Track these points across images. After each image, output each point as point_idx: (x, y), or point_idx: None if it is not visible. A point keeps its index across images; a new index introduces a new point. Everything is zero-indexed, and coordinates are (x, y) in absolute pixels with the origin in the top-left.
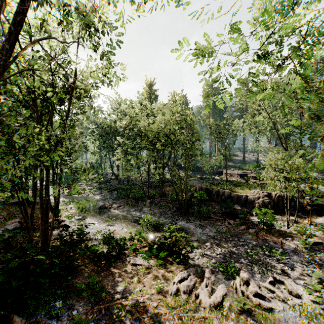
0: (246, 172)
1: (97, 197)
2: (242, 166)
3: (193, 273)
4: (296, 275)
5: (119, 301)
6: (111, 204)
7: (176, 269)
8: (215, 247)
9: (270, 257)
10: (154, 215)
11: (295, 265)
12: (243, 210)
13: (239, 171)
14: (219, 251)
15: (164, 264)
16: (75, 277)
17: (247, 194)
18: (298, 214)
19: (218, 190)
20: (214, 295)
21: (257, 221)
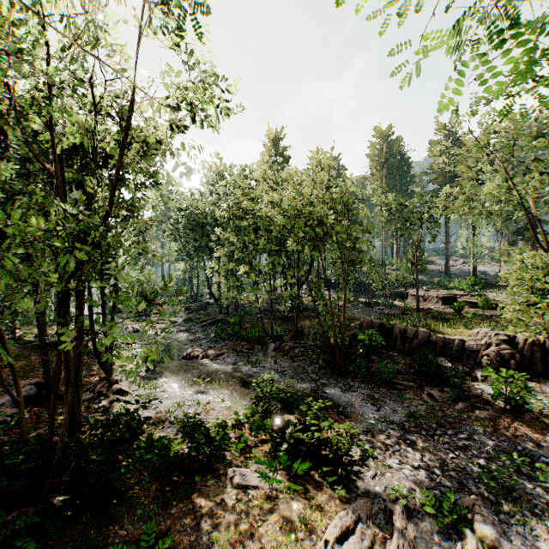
0: (454, 294)
1: (182, 337)
2: (444, 283)
3: (366, 514)
4: None
5: None
6: (206, 351)
7: (328, 500)
8: (407, 449)
9: (534, 482)
10: (282, 375)
11: None
12: (458, 370)
13: (440, 291)
14: (418, 460)
15: (304, 487)
16: (115, 518)
17: (463, 336)
18: None
19: (405, 329)
20: None
21: (490, 395)
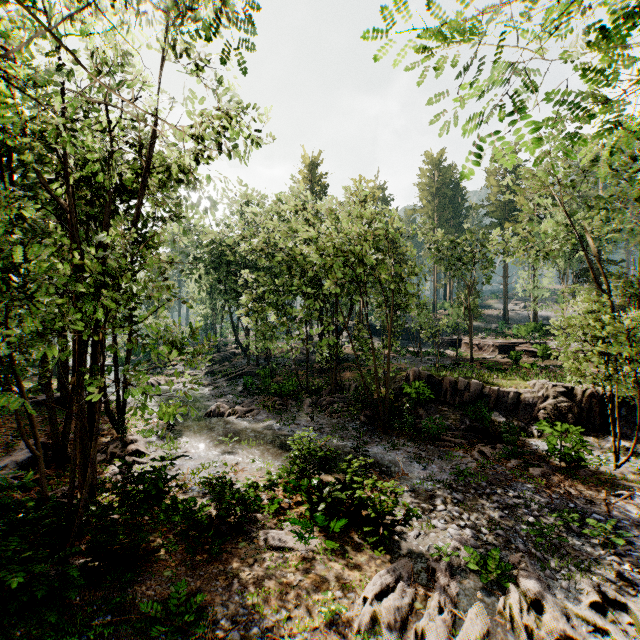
0: (512, 342)
1: (205, 392)
2: (502, 330)
3: (408, 573)
4: None
5: None
6: (232, 407)
7: (368, 560)
8: (454, 509)
9: (584, 539)
10: (319, 432)
11: None
12: (511, 425)
13: (497, 339)
14: (465, 519)
15: (342, 548)
16: (141, 580)
17: (518, 389)
18: (637, 436)
19: (456, 380)
20: (460, 635)
21: (546, 451)
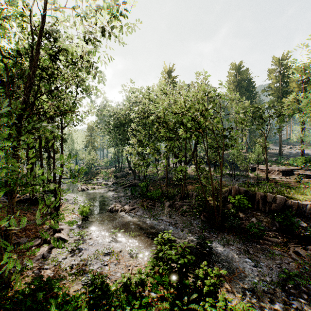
0: (291, 169)
1: (110, 194)
2: (280, 161)
3: None
4: None
5: None
6: (123, 205)
7: None
8: None
9: None
10: (175, 227)
11: None
12: None
13: (279, 167)
14: None
15: None
16: None
17: None
18: None
19: (265, 195)
20: None
21: None
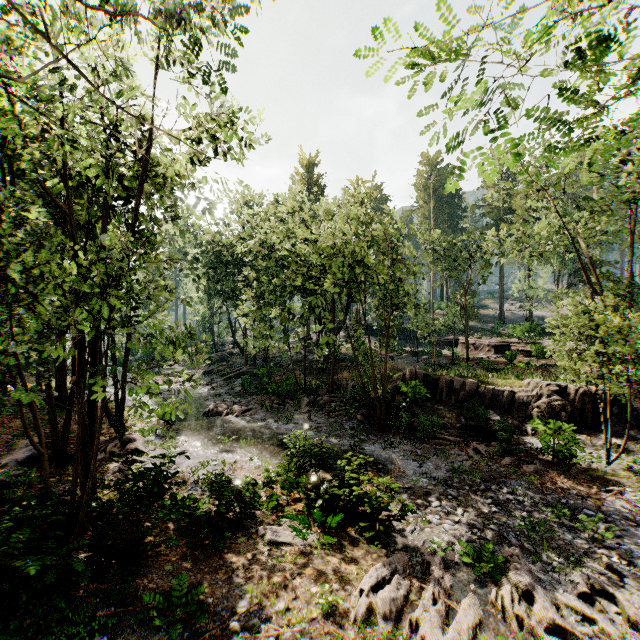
0: (507, 342)
1: (203, 391)
2: (498, 329)
3: (403, 567)
4: None
5: (237, 638)
6: (230, 406)
7: (365, 554)
8: (449, 505)
9: (575, 533)
10: (316, 431)
11: (634, 552)
12: (506, 424)
13: (493, 339)
14: (459, 514)
15: (339, 543)
16: (143, 574)
17: (513, 387)
18: (628, 434)
19: (452, 379)
20: (453, 625)
21: (539, 448)
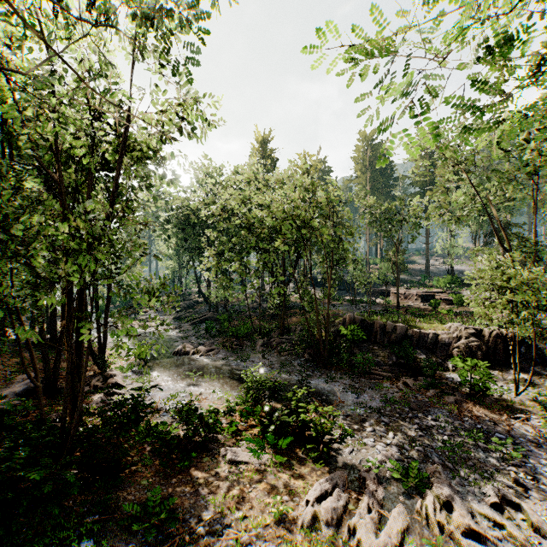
0: (432, 292)
1: (173, 334)
2: (424, 281)
3: (343, 482)
4: (543, 490)
5: (203, 541)
6: (196, 347)
7: (310, 471)
8: (382, 430)
9: (488, 453)
10: (270, 368)
11: (538, 469)
12: (430, 361)
13: (420, 289)
14: (391, 438)
15: (289, 462)
16: (123, 487)
17: (437, 331)
18: (534, 370)
19: (385, 324)
20: (385, 530)
21: (458, 382)
